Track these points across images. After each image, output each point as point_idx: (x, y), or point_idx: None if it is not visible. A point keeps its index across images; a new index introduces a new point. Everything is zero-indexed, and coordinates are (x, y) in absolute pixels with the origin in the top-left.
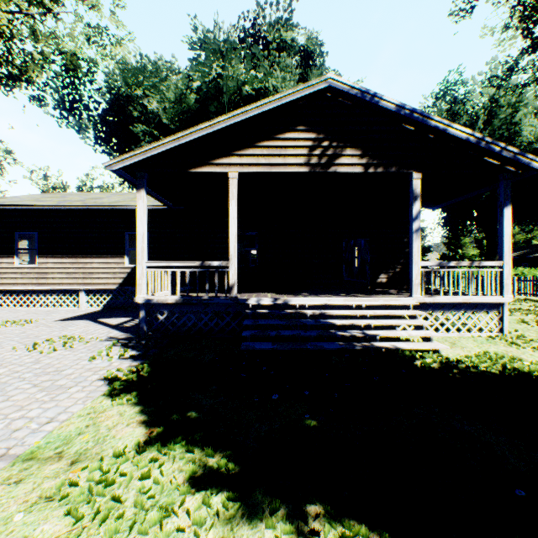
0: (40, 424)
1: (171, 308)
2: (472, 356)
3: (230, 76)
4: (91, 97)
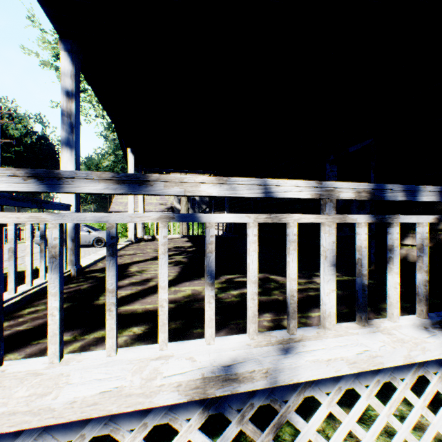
0: None
1: None
2: None
3: None
4: None
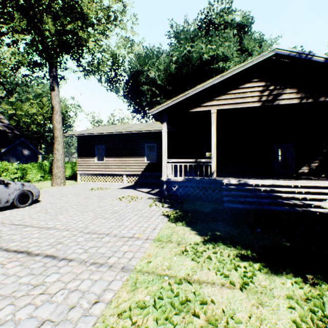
0: (152, 229)
1: (179, 184)
2: None
3: (194, 50)
4: (121, 74)
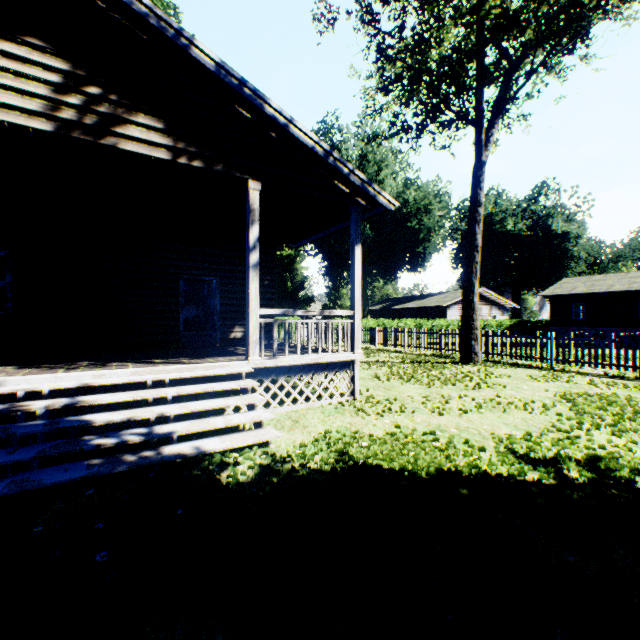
0: None
1: None
2: (311, 441)
3: None
4: None
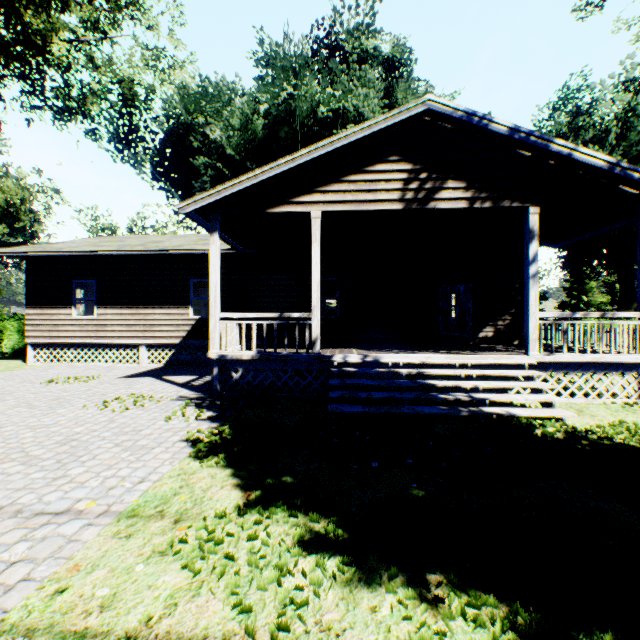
0: (134, 484)
1: (247, 365)
2: (605, 425)
3: (303, 95)
4: (147, 128)
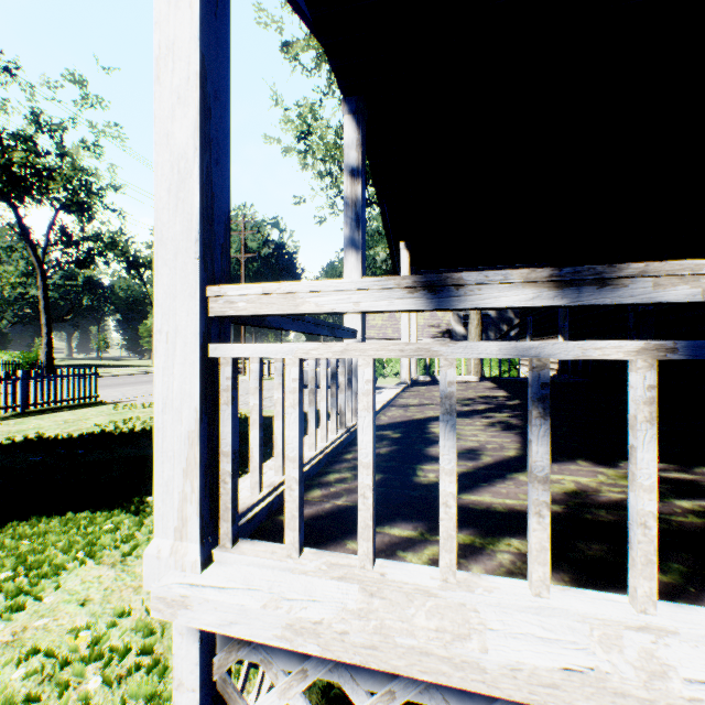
0: None
1: None
2: None
3: None
4: None
